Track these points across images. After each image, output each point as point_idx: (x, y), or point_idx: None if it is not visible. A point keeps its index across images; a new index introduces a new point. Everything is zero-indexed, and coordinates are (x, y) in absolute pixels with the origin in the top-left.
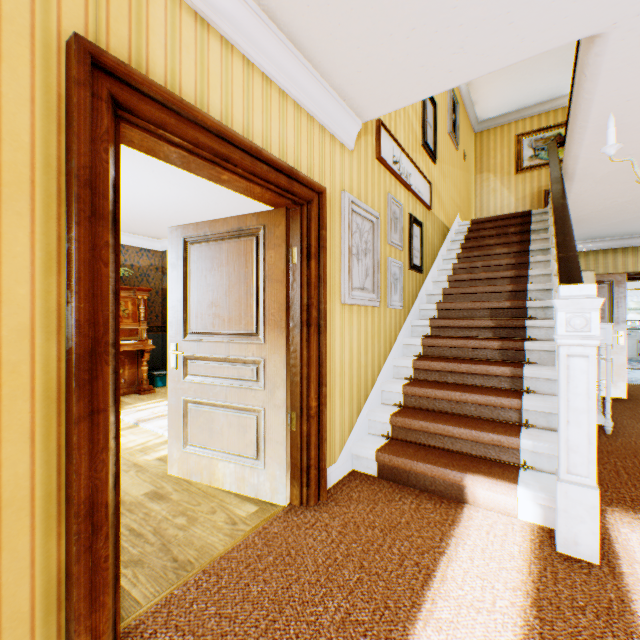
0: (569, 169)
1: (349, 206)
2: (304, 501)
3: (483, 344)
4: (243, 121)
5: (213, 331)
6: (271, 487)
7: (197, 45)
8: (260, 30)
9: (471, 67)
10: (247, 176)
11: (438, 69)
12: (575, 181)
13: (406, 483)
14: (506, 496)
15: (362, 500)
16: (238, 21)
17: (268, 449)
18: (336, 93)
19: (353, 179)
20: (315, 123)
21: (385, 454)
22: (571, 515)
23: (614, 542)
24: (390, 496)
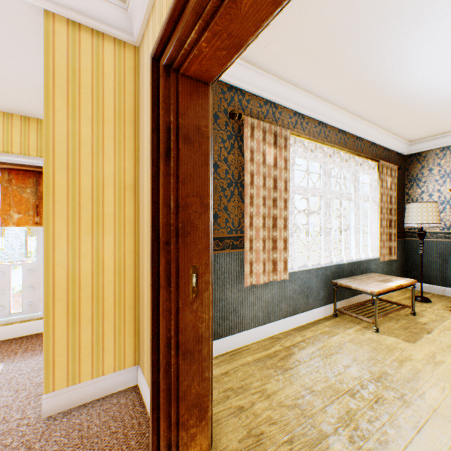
0: None
1: None
2: None
3: None
4: None
5: None
6: None
7: None
8: None
9: None
10: None
11: None
12: None
13: None
14: None
15: None
16: None
17: None
18: None
19: None
20: None
21: None
22: None
23: None
24: None
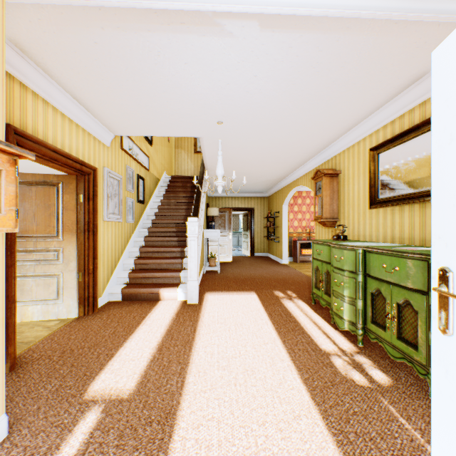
0: (206, 166)
1: (108, 174)
2: (87, 313)
3: (171, 239)
4: (62, 141)
5: (24, 235)
6: (67, 311)
7: (44, 112)
8: (71, 103)
9: (162, 133)
10: (63, 165)
11: (149, 130)
12: (209, 171)
13: (136, 299)
14: (174, 293)
15: (116, 308)
16: (61, 101)
17: (65, 292)
18: (103, 124)
19: (109, 160)
20: (92, 136)
21: (126, 289)
22: (191, 291)
23: (204, 298)
24: (129, 304)
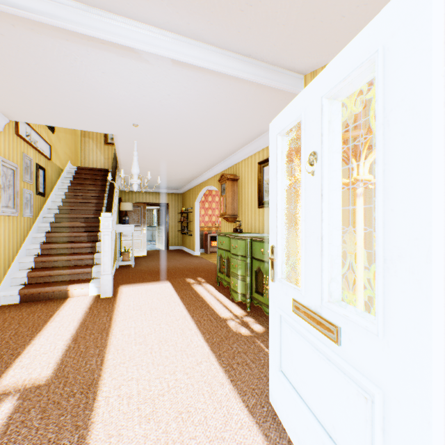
0: (119, 161)
1: (1, 163)
2: None
3: (80, 234)
4: None
5: None
6: None
7: None
8: None
9: (71, 126)
10: None
11: (56, 121)
12: (123, 166)
13: (39, 300)
14: (86, 288)
15: (13, 311)
16: None
17: None
18: None
19: (2, 147)
20: None
21: (26, 289)
22: (105, 284)
23: (119, 291)
24: (30, 305)
